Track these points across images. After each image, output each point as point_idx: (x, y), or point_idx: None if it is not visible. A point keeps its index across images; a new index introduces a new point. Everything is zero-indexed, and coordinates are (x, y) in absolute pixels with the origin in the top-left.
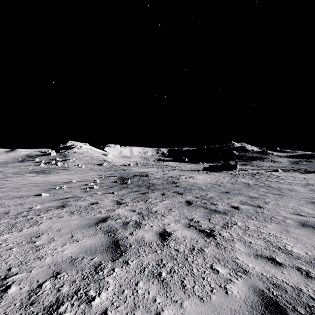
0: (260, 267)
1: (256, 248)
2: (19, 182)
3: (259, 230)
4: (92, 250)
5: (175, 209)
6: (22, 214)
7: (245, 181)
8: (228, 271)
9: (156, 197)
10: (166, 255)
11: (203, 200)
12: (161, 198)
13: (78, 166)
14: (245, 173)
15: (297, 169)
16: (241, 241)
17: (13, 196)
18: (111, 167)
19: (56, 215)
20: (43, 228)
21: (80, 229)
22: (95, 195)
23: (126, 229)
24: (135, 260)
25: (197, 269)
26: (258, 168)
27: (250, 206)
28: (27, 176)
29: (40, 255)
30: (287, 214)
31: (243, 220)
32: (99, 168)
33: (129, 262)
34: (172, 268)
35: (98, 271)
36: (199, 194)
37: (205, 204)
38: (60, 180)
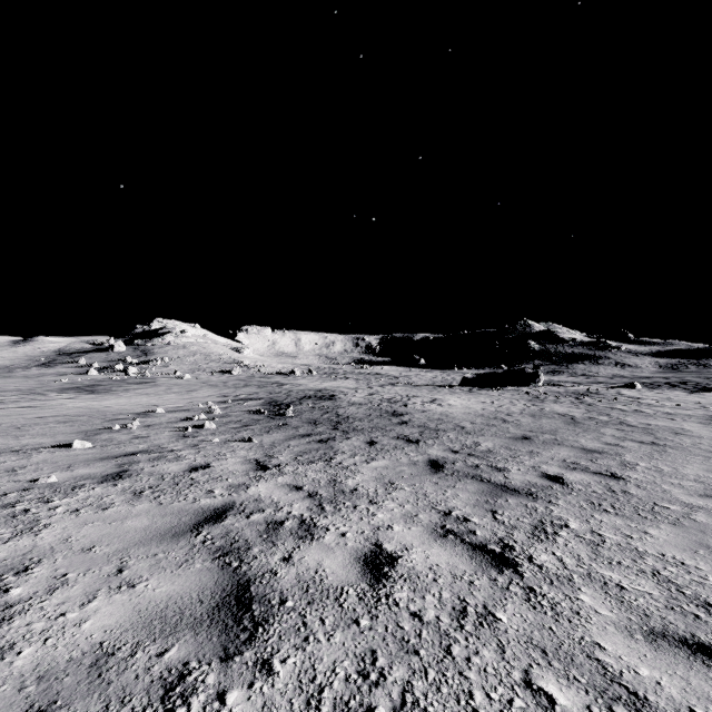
0: (675, 679)
1: (643, 608)
2: (30, 414)
3: (631, 545)
4: (168, 619)
5: (403, 484)
6: (4, 500)
7: (563, 410)
8: (584, 701)
9: (355, 450)
10: (387, 636)
11: (469, 459)
12: (366, 453)
13: (176, 376)
14: (560, 391)
15: (678, 382)
16: (593, 582)
17: (2, 447)
18: (252, 378)
19: (95, 501)
20: (45, 543)
21: (148, 545)
22: (205, 446)
23: (273, 544)
24: (294, 655)
25: (486, 692)
26: (586, 380)
27: (591, 476)
28: (52, 400)
29: (8, 638)
30: (690, 496)
31: (582, 515)
32: (223, 380)
33: (275, 663)
34: (407, 690)
35: (172, 704)
36: (459, 443)
37: (478, 470)
38: (129, 408)
